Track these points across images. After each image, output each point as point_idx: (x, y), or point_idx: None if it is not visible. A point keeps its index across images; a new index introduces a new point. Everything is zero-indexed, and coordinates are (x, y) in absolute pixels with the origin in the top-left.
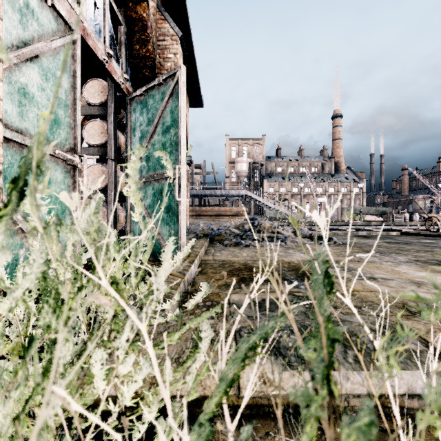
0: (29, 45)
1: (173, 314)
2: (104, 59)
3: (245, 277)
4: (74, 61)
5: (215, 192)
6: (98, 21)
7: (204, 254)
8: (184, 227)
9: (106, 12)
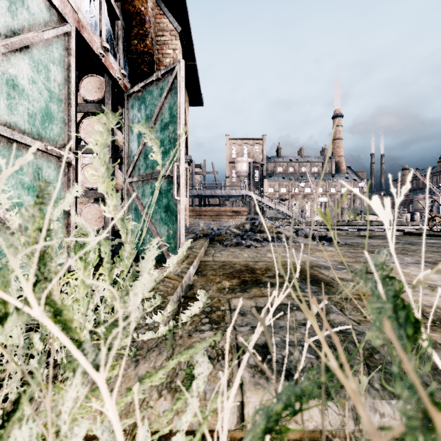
0: (19, 35)
1: (165, 328)
2: (100, 53)
3: (247, 279)
4: (68, 54)
5: (215, 192)
6: (94, 14)
7: (203, 255)
8: (183, 227)
9: (102, 5)
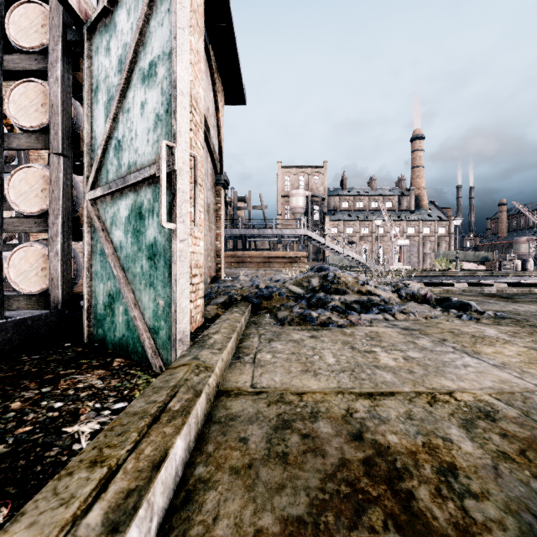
0: None
1: None
2: None
3: None
4: None
5: (264, 232)
6: None
7: (233, 357)
8: (184, 294)
9: None
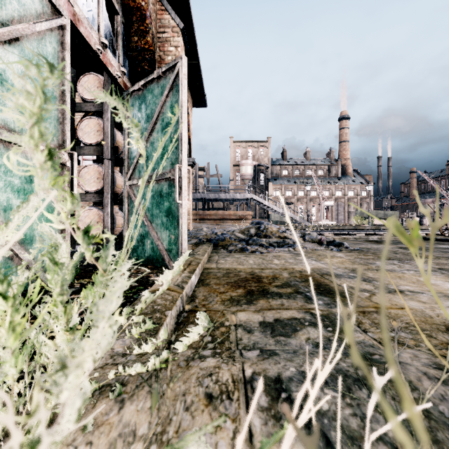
0: (8, 26)
1: (157, 360)
2: (98, 49)
3: (253, 289)
4: (62, 49)
5: (219, 195)
6: (92, 8)
7: (207, 261)
8: (185, 232)
9: None
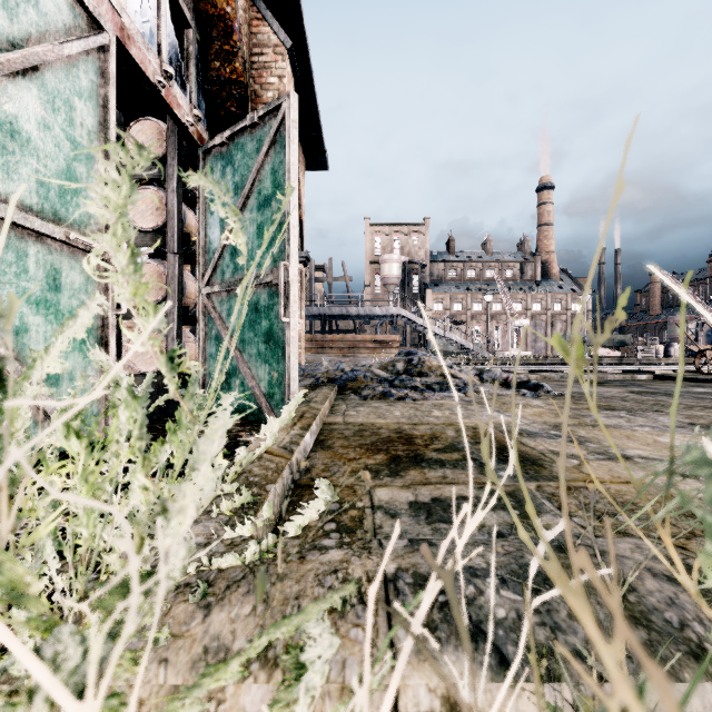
0: (22, 48)
1: (258, 547)
2: (158, 81)
3: (400, 454)
4: (104, 82)
5: (347, 310)
6: (149, 17)
7: (328, 413)
8: (294, 367)
9: (162, 3)
